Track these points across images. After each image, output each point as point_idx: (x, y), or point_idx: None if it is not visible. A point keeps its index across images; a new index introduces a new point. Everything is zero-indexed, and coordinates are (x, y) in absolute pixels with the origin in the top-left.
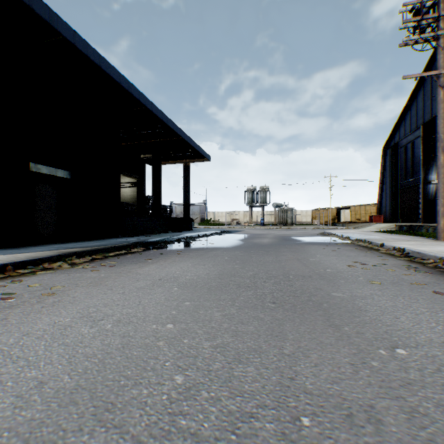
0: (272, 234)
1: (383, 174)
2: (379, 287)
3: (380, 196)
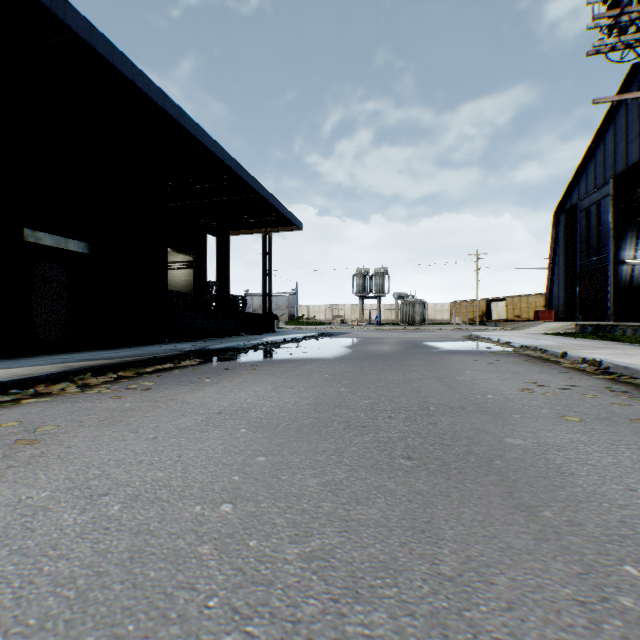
0: (394, 338)
1: (554, 250)
2: (580, 427)
3: (550, 283)
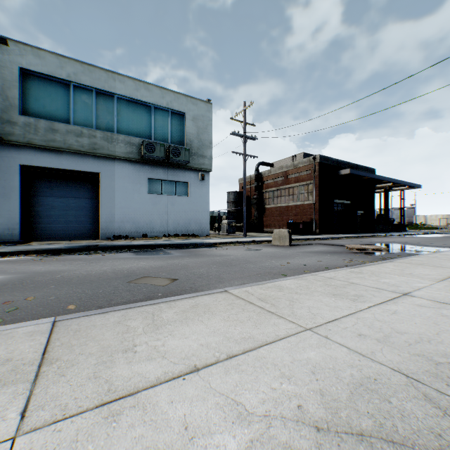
0: None
1: None
2: None
3: None
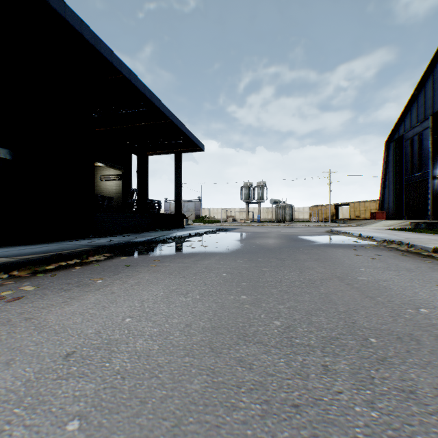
0: (275, 233)
1: (385, 169)
2: None
3: (382, 192)
